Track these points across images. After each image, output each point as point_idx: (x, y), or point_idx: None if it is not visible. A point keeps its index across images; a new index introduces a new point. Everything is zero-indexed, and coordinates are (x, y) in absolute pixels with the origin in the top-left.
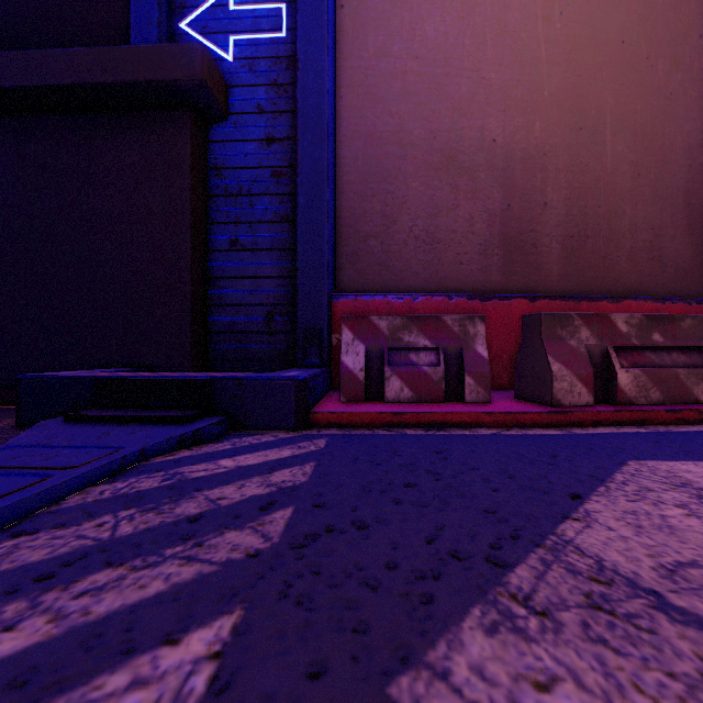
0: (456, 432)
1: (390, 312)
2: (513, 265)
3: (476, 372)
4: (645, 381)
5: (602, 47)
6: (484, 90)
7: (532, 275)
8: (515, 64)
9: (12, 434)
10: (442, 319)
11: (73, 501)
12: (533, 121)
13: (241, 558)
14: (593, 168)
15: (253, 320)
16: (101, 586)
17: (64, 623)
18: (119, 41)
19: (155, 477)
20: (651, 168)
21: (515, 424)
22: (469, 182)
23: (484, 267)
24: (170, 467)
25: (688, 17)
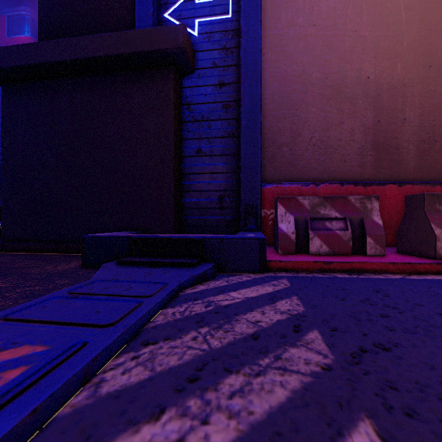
0: (372, 276)
1: (300, 194)
2: (381, 161)
3: (374, 235)
4: None
5: None
6: (361, 44)
7: (395, 168)
8: (383, 24)
9: (84, 272)
10: (347, 198)
11: (160, 319)
12: (395, 63)
13: (320, 371)
14: (439, 93)
15: (210, 200)
16: (239, 388)
17: (241, 420)
18: (127, 28)
19: (198, 304)
20: None
21: (413, 271)
22: (350, 107)
23: (361, 163)
24: (201, 297)
25: None
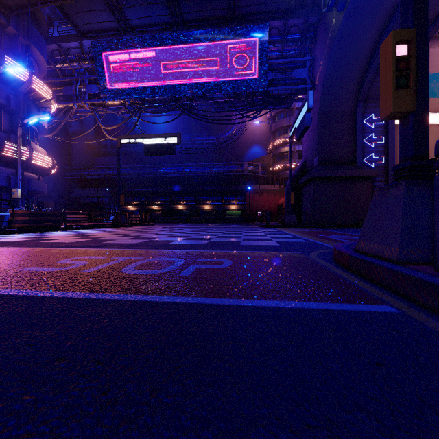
0: None
1: None
2: None
3: None
4: None
5: None
6: None
7: None
8: None
9: None
10: None
11: None
12: None
13: None
14: None
15: None
16: None
17: None
18: (350, 162)
19: None
20: None
21: None
22: None
23: None
24: None
25: None
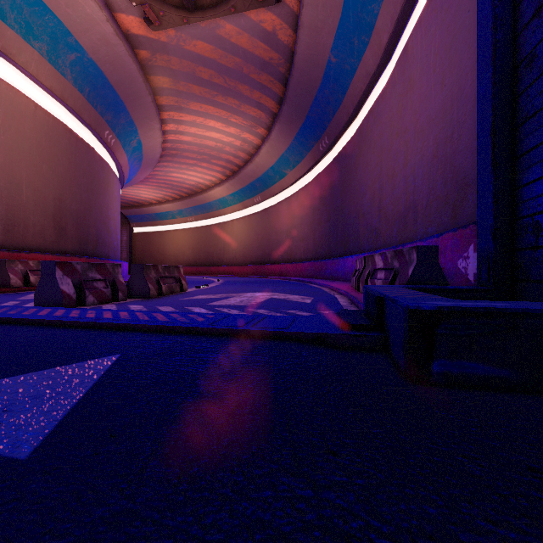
0: None
1: None
2: None
3: None
4: (38, 279)
5: (22, 153)
6: None
7: None
8: None
9: None
10: None
11: None
12: None
13: None
14: (18, 199)
15: None
16: None
17: None
18: None
19: None
20: (41, 204)
21: (0, 292)
22: None
23: None
24: None
25: (54, 152)
